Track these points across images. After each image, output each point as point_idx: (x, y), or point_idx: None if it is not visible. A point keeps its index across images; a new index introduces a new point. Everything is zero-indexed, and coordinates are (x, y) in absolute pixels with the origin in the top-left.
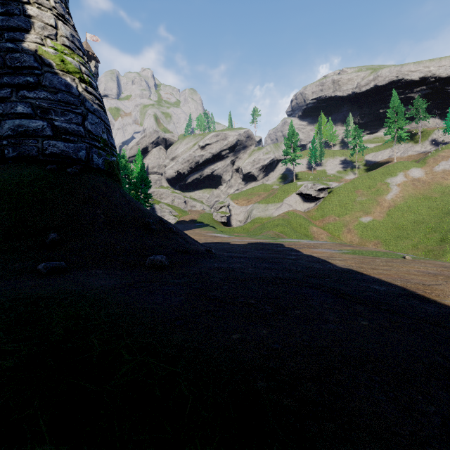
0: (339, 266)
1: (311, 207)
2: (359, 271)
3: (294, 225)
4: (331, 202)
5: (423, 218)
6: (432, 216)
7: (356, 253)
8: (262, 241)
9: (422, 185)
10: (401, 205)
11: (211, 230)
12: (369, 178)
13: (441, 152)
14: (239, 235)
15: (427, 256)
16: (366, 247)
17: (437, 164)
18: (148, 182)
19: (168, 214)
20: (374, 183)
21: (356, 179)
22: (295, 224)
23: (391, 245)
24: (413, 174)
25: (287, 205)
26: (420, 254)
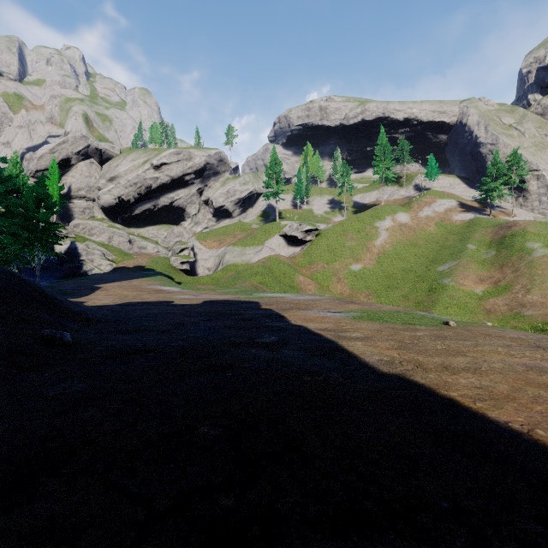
0: (376, 365)
1: (297, 251)
2: (440, 391)
3: (278, 273)
4: (319, 246)
5: (411, 266)
6: (419, 264)
7: (373, 317)
8: (228, 298)
9: (409, 231)
10: (390, 252)
11: (161, 280)
12: (358, 221)
13: (424, 197)
14: (204, 287)
15: (418, 308)
16: (374, 304)
17: (421, 209)
18: (53, 204)
19: (99, 258)
20: (363, 226)
21: (345, 221)
22: (278, 273)
23: (382, 297)
24: (400, 219)
25: (268, 249)
26: (411, 306)
